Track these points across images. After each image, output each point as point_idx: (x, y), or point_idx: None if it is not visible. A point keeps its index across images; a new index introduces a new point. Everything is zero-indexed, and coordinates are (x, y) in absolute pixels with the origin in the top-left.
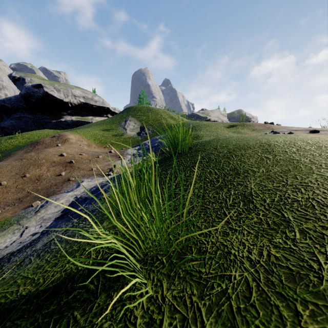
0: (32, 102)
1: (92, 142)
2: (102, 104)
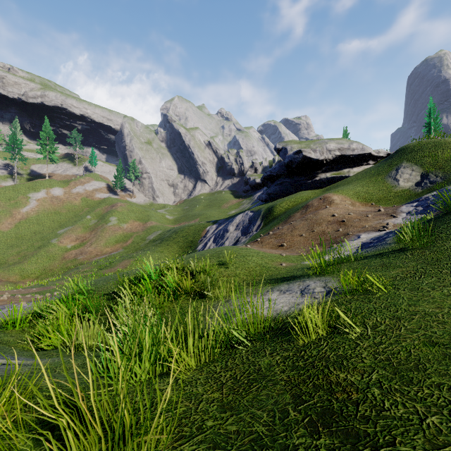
0: (293, 168)
1: (355, 201)
2: (361, 151)
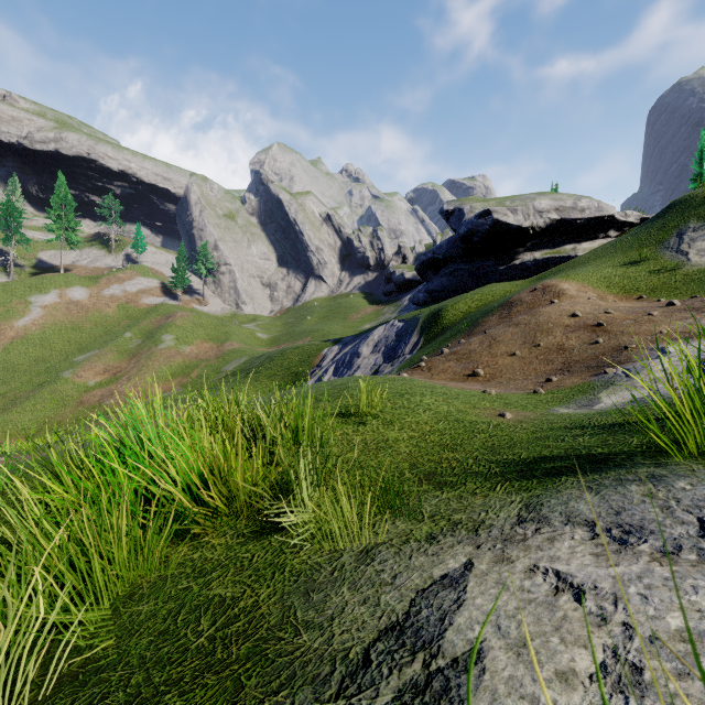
0: (474, 242)
1: (604, 292)
2: (597, 211)
